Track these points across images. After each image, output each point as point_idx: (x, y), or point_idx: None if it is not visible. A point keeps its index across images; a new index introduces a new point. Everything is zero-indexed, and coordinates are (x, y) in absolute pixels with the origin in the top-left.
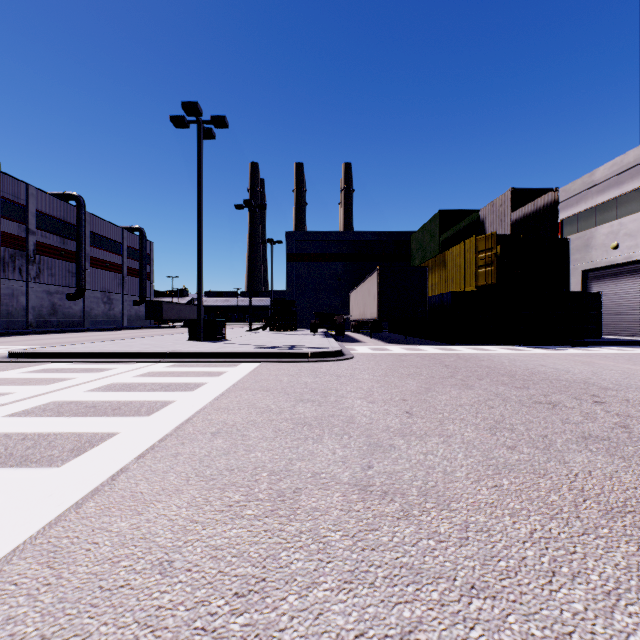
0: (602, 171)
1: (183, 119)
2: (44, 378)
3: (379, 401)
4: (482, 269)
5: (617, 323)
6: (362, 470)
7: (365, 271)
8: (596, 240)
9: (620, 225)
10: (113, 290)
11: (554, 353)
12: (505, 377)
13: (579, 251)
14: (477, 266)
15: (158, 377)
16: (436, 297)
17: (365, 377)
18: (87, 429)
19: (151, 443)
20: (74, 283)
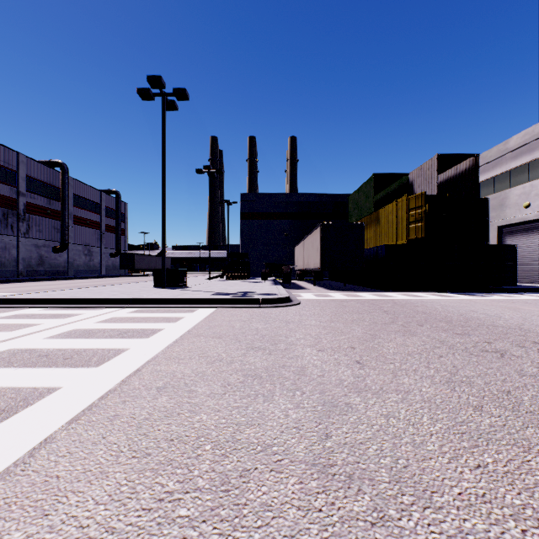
0: (515, 140)
1: (149, 92)
2: (12, 324)
3: (328, 349)
4: (412, 225)
5: (529, 272)
6: (319, 440)
7: (308, 227)
8: (510, 200)
9: (531, 187)
10: (93, 244)
11: (479, 299)
12: (443, 323)
13: (495, 210)
14: (408, 222)
15: (119, 323)
16: (371, 249)
17: (312, 323)
18: (29, 383)
19: (90, 401)
20: (59, 238)
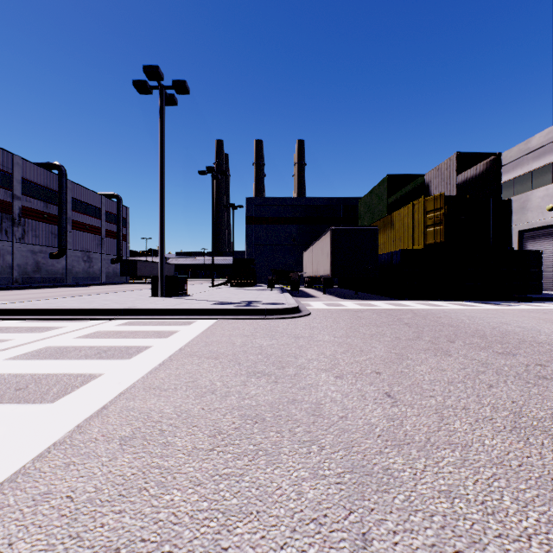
0: (538, 138)
1: (145, 84)
2: None
3: (348, 375)
4: (430, 228)
5: (552, 279)
6: (353, 552)
7: (317, 232)
8: (532, 203)
9: None
10: (92, 250)
11: (506, 309)
12: (477, 338)
13: (515, 213)
14: (425, 225)
15: (101, 338)
16: (385, 255)
17: (325, 338)
18: None
19: (19, 464)
20: (56, 243)
